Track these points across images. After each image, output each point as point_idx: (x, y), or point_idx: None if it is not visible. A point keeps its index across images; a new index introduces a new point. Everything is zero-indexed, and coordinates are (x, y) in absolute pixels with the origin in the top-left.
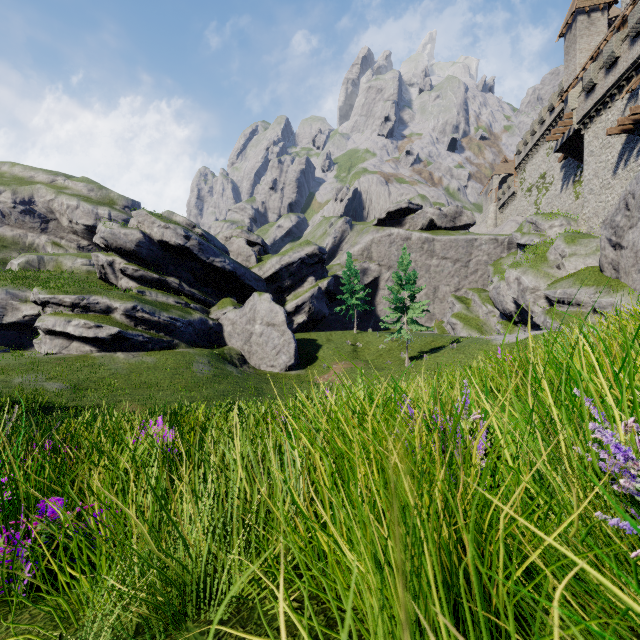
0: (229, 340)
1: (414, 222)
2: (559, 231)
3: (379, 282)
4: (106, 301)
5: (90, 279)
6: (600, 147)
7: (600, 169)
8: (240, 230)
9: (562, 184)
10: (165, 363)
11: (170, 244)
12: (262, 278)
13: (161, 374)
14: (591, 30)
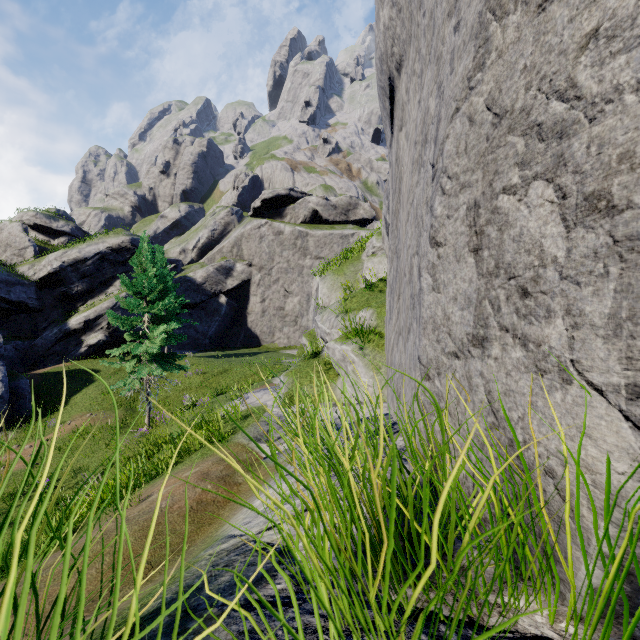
0: None
1: (295, 213)
2: None
3: (250, 286)
4: None
5: None
6: None
7: None
8: (34, 213)
9: None
10: None
11: None
12: (30, 280)
13: None
14: None
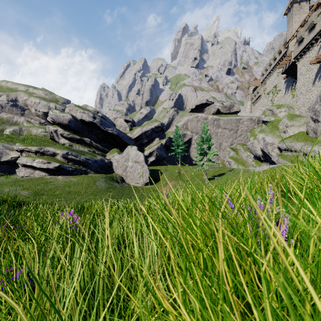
0: (115, 170)
1: (209, 110)
2: (284, 114)
3: (191, 141)
4: (53, 150)
5: (45, 139)
6: (306, 70)
7: (306, 82)
8: (121, 114)
9: (285, 90)
10: (83, 181)
11: (85, 121)
12: (132, 138)
13: (80, 187)
14: (300, 11)
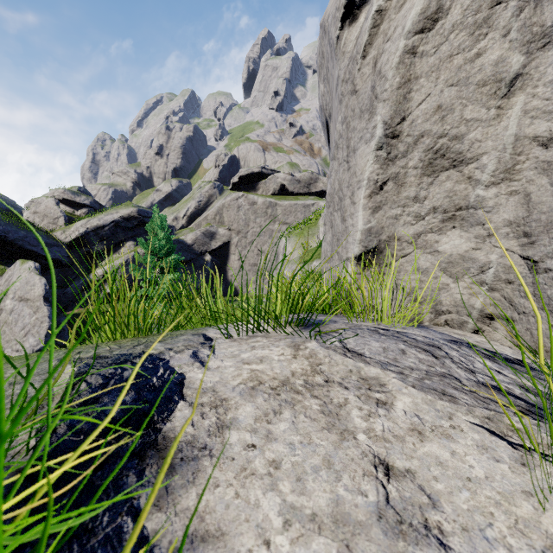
0: None
1: (266, 187)
2: None
3: (230, 247)
4: None
5: None
6: None
7: None
8: (62, 190)
9: None
10: None
11: None
12: (62, 242)
13: None
14: None
